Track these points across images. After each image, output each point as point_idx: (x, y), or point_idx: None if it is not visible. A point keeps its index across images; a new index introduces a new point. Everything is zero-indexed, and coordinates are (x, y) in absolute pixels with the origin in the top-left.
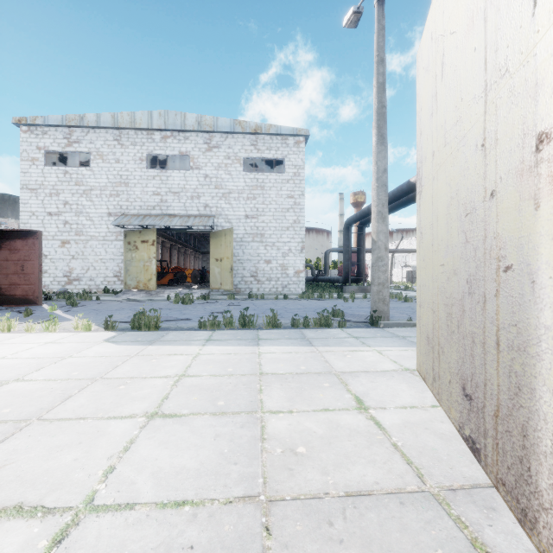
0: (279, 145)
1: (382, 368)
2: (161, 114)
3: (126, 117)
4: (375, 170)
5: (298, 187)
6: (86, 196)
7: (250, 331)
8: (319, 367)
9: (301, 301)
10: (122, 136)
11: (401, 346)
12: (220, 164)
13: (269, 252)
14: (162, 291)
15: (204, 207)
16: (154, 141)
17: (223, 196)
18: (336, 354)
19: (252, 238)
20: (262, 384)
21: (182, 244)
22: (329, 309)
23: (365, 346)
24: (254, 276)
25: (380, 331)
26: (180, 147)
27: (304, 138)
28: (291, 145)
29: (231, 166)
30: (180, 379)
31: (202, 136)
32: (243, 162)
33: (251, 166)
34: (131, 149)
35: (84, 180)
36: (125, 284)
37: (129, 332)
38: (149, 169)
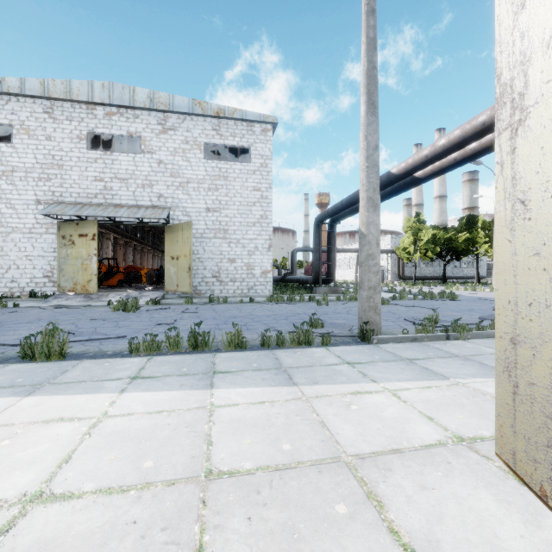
0: (244, 132)
1: (419, 438)
2: (104, 86)
3: (60, 86)
4: (364, 146)
5: (265, 180)
6: (7, 178)
7: (203, 356)
8: (314, 443)
9: (269, 305)
10: (54, 109)
11: (417, 378)
12: (177, 149)
13: (233, 250)
14: (106, 294)
15: (157, 198)
16: (96, 117)
17: (180, 186)
18: (334, 403)
19: (214, 233)
20: (206, 519)
21: (139, 242)
22: (303, 316)
23: (369, 382)
24: (216, 276)
25: (376, 350)
26: (128, 126)
27: (272, 126)
28: (258, 133)
29: (189, 152)
30: (19, 517)
31: (155, 115)
32: (203, 149)
33: (213, 155)
34: (67, 125)
35: (3, 158)
36: (59, 286)
37: (13, 364)
38: (90, 150)
